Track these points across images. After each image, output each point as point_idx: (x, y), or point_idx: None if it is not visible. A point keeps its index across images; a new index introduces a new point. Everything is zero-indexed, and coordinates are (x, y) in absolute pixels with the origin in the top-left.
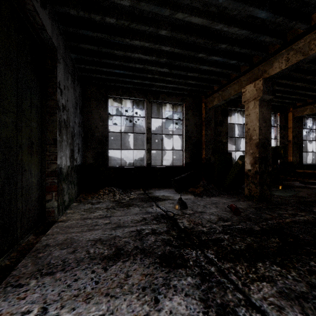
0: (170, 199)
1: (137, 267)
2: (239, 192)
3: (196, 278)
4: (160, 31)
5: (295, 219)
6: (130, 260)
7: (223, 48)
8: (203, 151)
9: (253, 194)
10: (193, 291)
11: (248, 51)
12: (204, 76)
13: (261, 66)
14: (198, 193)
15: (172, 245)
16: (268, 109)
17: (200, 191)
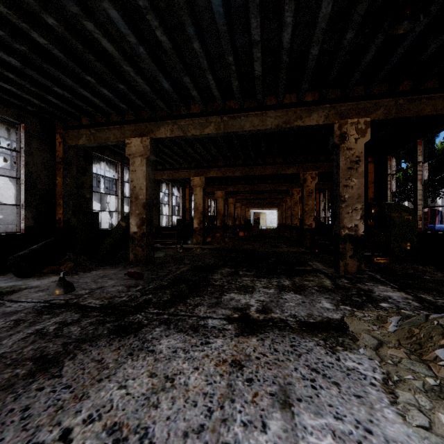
0: (26, 288)
1: (98, 351)
2: (118, 261)
3: (162, 326)
4: (45, 15)
5: (182, 270)
6: (79, 354)
7: (121, 88)
8: (59, 209)
9: (139, 258)
10: (169, 332)
11: (142, 105)
12: (78, 102)
13: (149, 125)
14: (67, 270)
15: (110, 322)
16: (152, 169)
17: (70, 268)
